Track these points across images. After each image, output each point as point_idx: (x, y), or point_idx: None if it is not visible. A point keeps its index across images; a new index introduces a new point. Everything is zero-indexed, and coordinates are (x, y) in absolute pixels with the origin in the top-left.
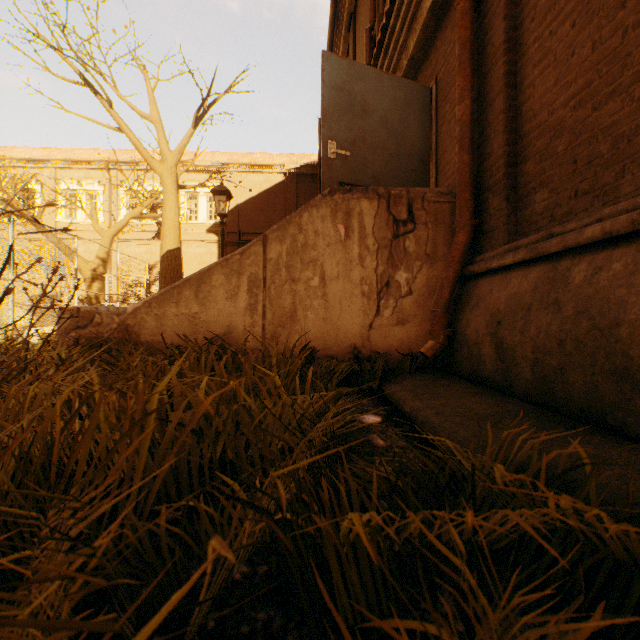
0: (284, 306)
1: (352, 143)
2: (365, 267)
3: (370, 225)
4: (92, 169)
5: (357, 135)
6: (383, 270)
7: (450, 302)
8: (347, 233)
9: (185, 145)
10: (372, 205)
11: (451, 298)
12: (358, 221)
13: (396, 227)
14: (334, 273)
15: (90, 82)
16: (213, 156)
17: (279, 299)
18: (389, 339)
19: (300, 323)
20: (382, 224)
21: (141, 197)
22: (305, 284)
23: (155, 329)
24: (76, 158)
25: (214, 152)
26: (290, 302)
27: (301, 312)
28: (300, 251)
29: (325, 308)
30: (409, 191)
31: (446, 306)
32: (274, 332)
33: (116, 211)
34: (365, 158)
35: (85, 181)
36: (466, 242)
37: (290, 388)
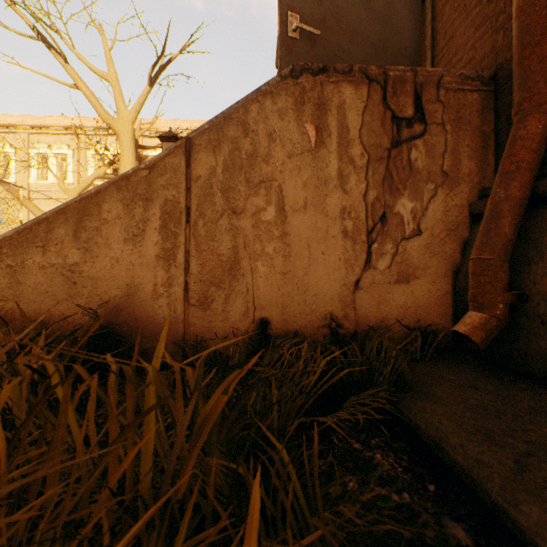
0: (219, 252)
1: (322, 21)
2: (348, 191)
3: (356, 125)
4: (62, 134)
5: (328, 11)
6: (376, 196)
7: (513, 243)
8: (320, 137)
9: (141, 103)
10: (359, 93)
11: (515, 236)
12: (337, 118)
13: (396, 129)
14: (299, 200)
15: (43, 36)
16: (174, 123)
17: (211, 241)
18: (385, 305)
19: (245, 280)
20: (374, 124)
21: (106, 159)
22: (253, 217)
23: (7, 290)
24: (47, 124)
25: (175, 120)
26: (229, 246)
27: (247, 262)
28: (245, 165)
29: (285, 256)
30: (416, 72)
31: (507, 250)
32: (203, 294)
33: (84, 173)
34: (339, 46)
35: (56, 145)
36: (543, 134)
37: (175, 543)
